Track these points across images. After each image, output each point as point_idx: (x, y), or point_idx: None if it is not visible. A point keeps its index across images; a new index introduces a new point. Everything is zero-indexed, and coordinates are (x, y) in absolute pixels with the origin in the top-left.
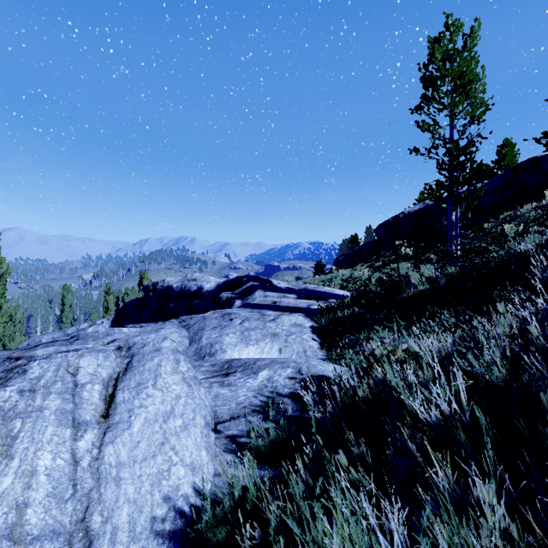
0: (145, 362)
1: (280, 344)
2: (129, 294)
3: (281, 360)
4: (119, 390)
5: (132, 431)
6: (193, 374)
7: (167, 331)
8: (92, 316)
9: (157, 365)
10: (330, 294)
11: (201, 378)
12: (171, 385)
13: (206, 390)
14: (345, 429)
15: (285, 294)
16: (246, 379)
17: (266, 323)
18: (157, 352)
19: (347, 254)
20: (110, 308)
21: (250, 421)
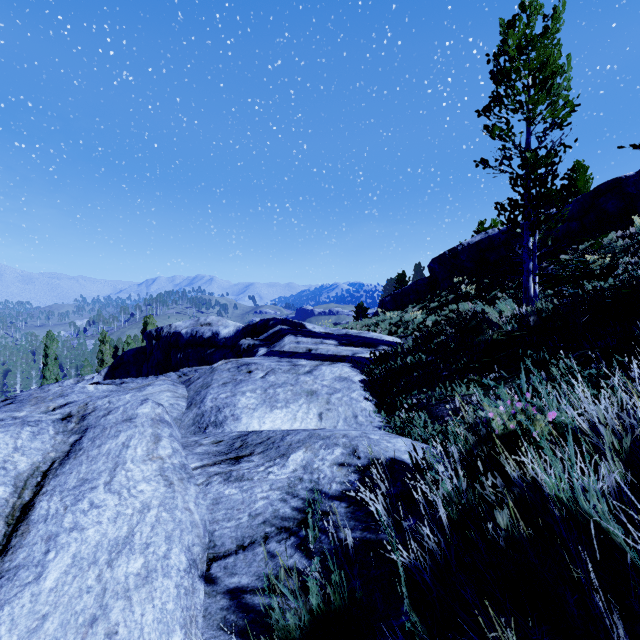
0: (103, 441)
1: (320, 407)
2: (130, 343)
3: (324, 433)
4: (44, 493)
5: (39, 589)
6: (179, 461)
7: (155, 389)
8: (83, 370)
9: (123, 445)
10: (379, 340)
11: (194, 466)
12: (138, 484)
13: (200, 489)
14: (495, 622)
15: (323, 339)
16: (268, 467)
17: (300, 376)
18: (127, 423)
19: (394, 294)
20: (106, 361)
21: (273, 553)
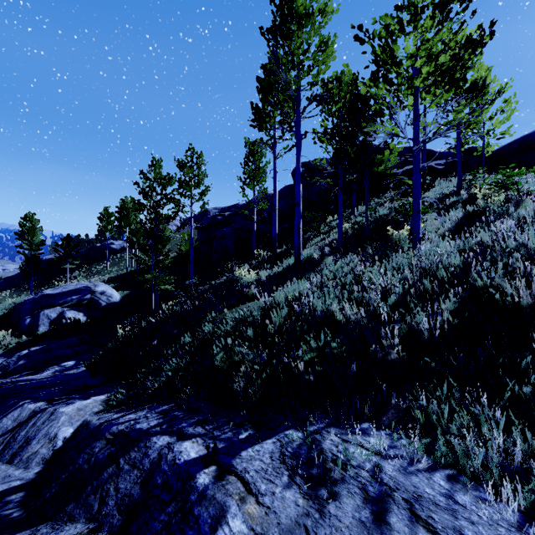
0: None
1: None
2: None
3: None
4: None
5: None
6: None
7: None
8: None
9: None
10: None
11: None
12: None
13: None
14: None
15: None
16: None
17: None
18: None
19: (7, 278)
20: None
21: None
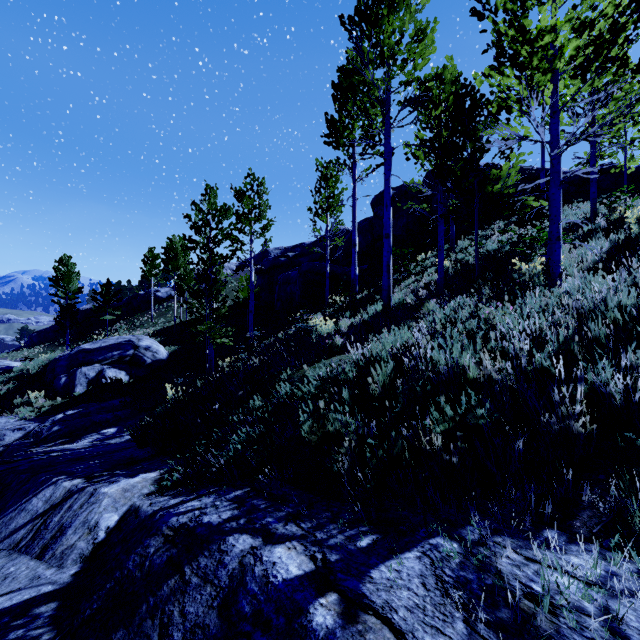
0: None
1: None
2: None
3: None
4: None
5: None
6: None
7: None
8: None
9: None
10: (3, 367)
11: None
12: None
13: None
14: None
15: None
16: None
17: None
18: None
19: (40, 332)
20: None
21: None
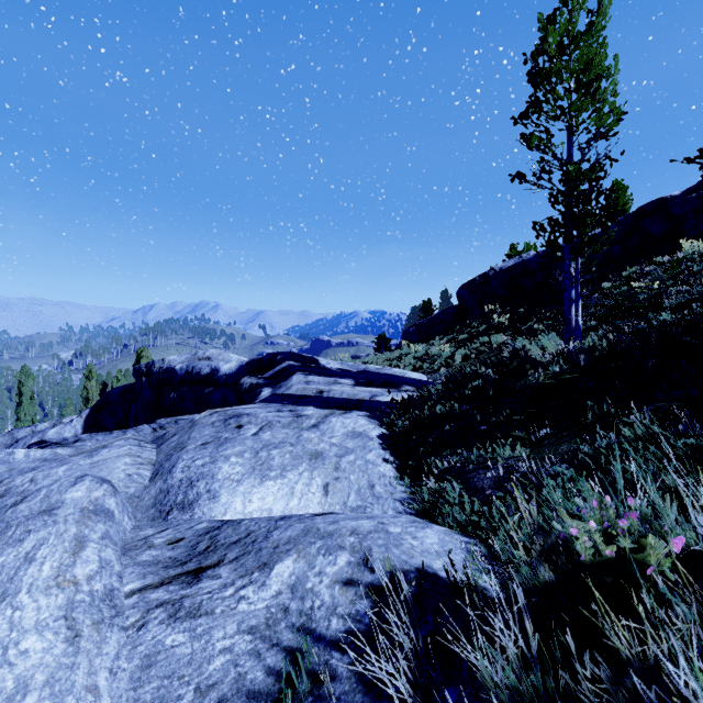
0: None
1: (326, 475)
2: (120, 378)
3: (325, 527)
4: None
5: None
6: (106, 584)
7: (111, 453)
8: (65, 410)
9: (25, 558)
10: (402, 378)
11: (130, 588)
12: (24, 636)
13: (127, 637)
14: None
15: (337, 378)
16: (239, 589)
17: (302, 432)
18: (44, 516)
19: (419, 324)
20: (92, 399)
21: None
